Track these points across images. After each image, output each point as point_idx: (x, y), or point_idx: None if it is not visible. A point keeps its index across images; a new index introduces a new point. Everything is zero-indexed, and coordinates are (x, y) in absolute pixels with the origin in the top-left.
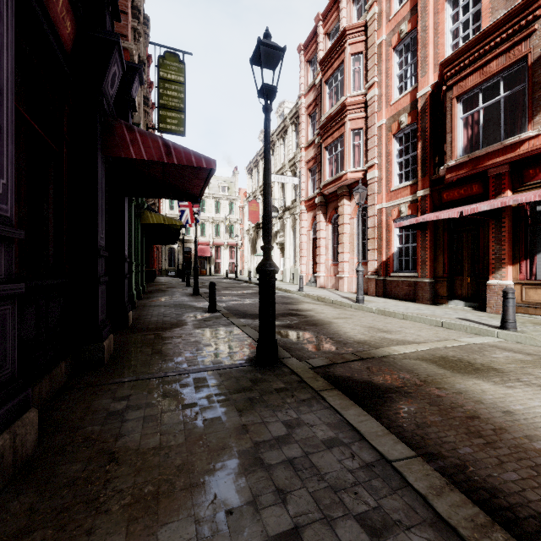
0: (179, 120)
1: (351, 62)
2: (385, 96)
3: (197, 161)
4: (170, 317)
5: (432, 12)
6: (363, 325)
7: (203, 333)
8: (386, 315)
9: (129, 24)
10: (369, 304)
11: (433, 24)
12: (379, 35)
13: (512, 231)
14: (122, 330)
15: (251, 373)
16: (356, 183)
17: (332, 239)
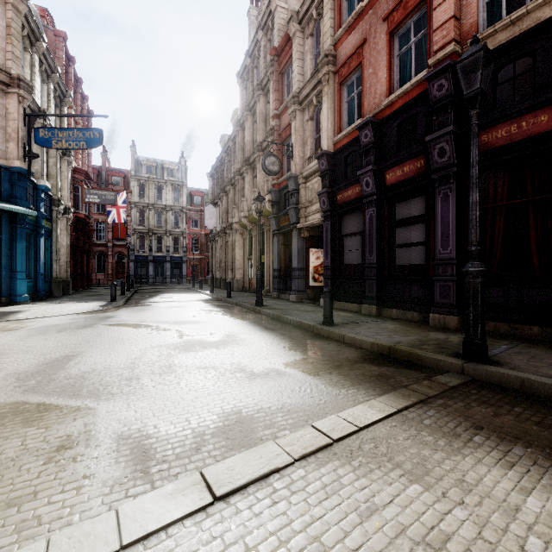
0: None
1: None
2: None
3: None
4: None
5: None
6: None
7: None
8: None
9: None
10: None
11: None
12: None
13: None
14: None
15: (460, 351)
16: None
17: None
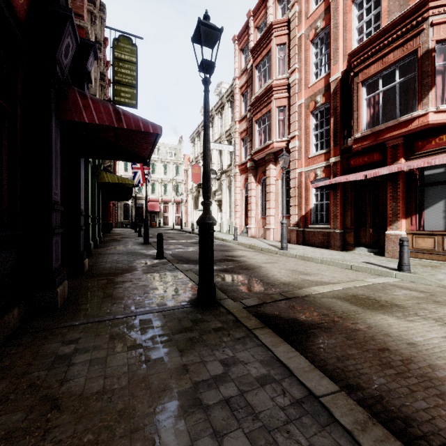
0: (132, 94)
1: (276, 51)
2: (304, 80)
3: (144, 126)
4: (122, 263)
5: (342, 12)
6: (288, 269)
7: (151, 277)
8: (306, 260)
9: (85, 6)
10: (292, 251)
11: (342, 22)
12: (299, 30)
13: (405, 191)
14: (78, 275)
15: (192, 314)
16: (280, 151)
17: (261, 197)
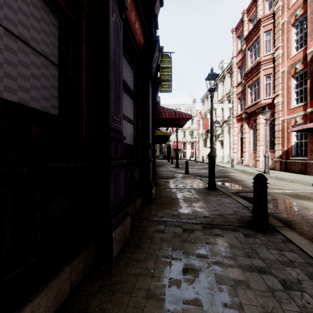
0: (169, 85)
1: (264, 37)
2: (286, 53)
3: (185, 116)
4: (170, 175)
5: None
6: None
7: (185, 180)
8: (280, 180)
9: None
10: (272, 174)
11: None
12: (282, 18)
13: None
14: None
15: (206, 190)
16: (267, 105)
17: (253, 138)
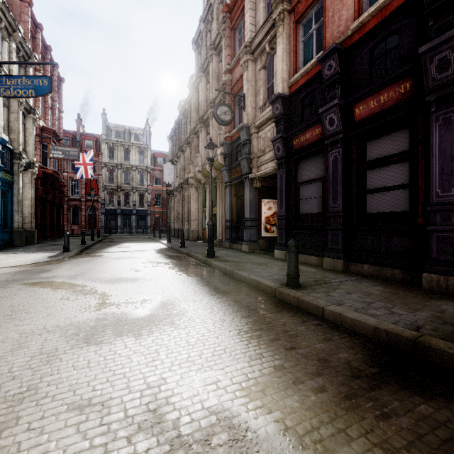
0: None
1: None
2: None
3: None
4: None
5: None
6: None
7: None
8: None
9: None
10: None
11: None
12: None
13: None
14: None
15: None
16: None
17: None
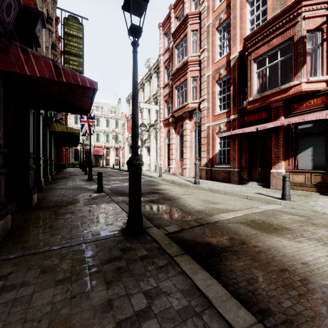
0: (79, 62)
1: (191, 35)
2: (211, 58)
3: (82, 81)
4: (67, 197)
5: (239, 8)
6: (200, 199)
7: (90, 209)
8: (213, 192)
9: None
10: (203, 185)
11: (239, 15)
12: (207, 20)
13: (284, 140)
14: (26, 208)
15: (122, 242)
16: (194, 110)
17: (179, 144)
